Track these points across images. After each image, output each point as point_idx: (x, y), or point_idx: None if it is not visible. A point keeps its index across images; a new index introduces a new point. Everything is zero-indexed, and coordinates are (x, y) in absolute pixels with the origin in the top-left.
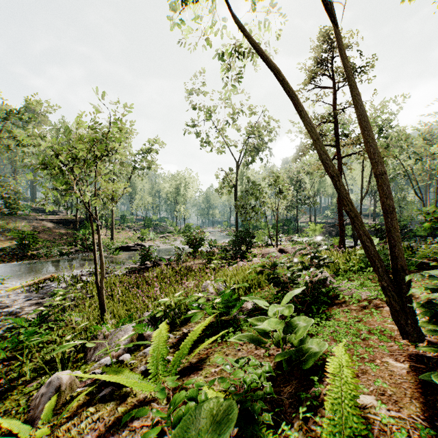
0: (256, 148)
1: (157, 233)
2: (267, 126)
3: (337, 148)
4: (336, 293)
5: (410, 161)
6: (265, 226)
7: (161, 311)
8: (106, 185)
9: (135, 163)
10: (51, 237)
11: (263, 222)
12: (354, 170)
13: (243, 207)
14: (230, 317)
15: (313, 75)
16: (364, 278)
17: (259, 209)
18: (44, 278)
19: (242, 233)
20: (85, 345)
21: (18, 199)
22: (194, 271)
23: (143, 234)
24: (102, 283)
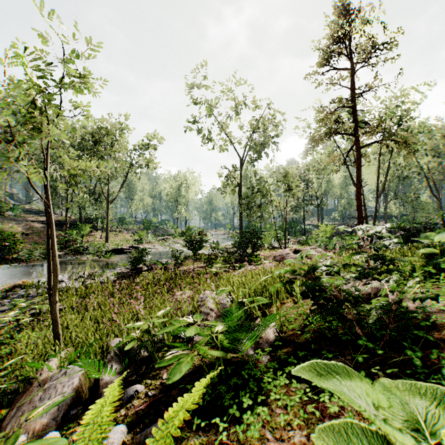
0: (262, 143)
1: (156, 236)
2: (274, 119)
3: (356, 136)
4: (434, 321)
5: (424, 159)
6: (271, 228)
7: (134, 340)
8: (70, 161)
9: (131, 159)
10: (41, 239)
11: (268, 224)
12: (367, 168)
13: (248, 205)
14: (240, 357)
15: (328, 55)
16: (444, 289)
17: (266, 208)
18: (14, 285)
19: (248, 233)
20: (18, 391)
21: (2, 197)
22: (192, 276)
23: (140, 236)
24: (55, 296)
